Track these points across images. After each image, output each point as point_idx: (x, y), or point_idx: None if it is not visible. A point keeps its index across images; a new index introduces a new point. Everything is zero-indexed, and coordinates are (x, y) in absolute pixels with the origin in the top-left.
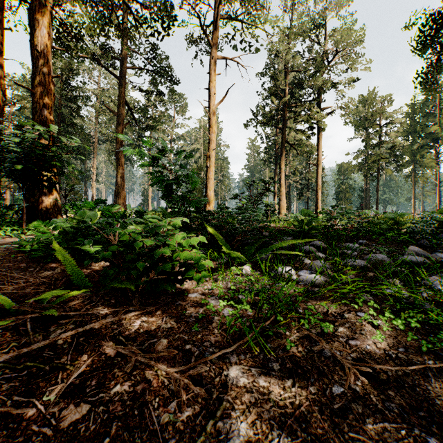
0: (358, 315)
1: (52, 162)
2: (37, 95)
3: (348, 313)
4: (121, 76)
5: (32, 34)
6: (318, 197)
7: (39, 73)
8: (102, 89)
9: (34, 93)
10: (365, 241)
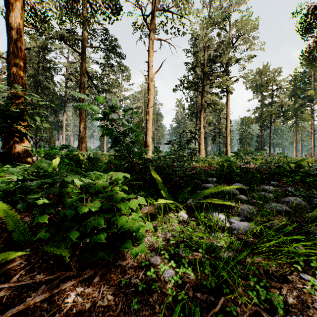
0: (301, 277)
1: (22, 117)
2: (11, 64)
3: (290, 274)
4: (83, 52)
5: (7, 15)
6: (228, 142)
7: (13, 45)
8: (69, 62)
9: (9, 61)
10: (276, 182)
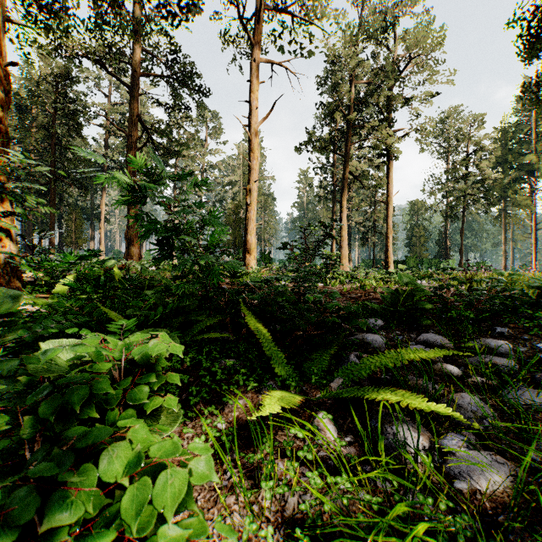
0: None
1: None
2: None
3: None
4: (134, 85)
5: None
6: (389, 243)
7: None
8: (112, 104)
9: None
10: (506, 329)
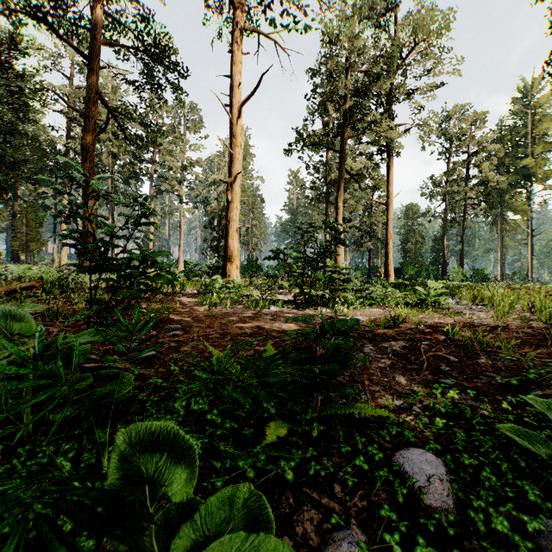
0: None
1: None
2: None
3: None
4: (91, 55)
5: None
6: (389, 250)
7: None
8: (76, 88)
9: None
10: None
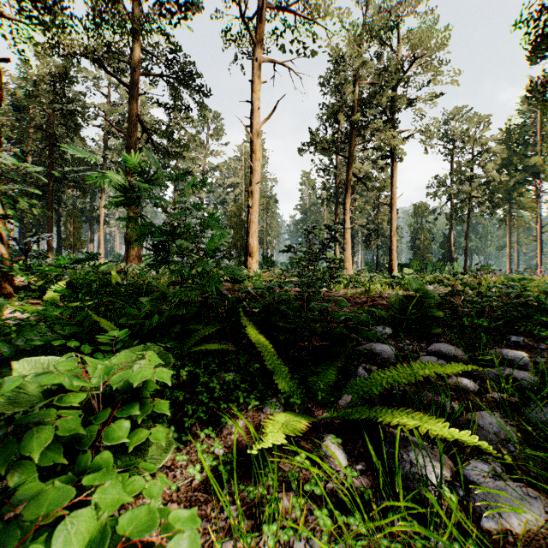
0: None
1: None
2: None
3: None
4: (134, 84)
5: None
6: (393, 246)
7: None
8: (112, 104)
9: None
10: (521, 338)
